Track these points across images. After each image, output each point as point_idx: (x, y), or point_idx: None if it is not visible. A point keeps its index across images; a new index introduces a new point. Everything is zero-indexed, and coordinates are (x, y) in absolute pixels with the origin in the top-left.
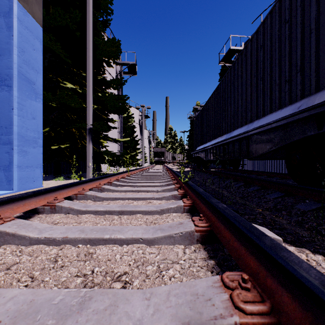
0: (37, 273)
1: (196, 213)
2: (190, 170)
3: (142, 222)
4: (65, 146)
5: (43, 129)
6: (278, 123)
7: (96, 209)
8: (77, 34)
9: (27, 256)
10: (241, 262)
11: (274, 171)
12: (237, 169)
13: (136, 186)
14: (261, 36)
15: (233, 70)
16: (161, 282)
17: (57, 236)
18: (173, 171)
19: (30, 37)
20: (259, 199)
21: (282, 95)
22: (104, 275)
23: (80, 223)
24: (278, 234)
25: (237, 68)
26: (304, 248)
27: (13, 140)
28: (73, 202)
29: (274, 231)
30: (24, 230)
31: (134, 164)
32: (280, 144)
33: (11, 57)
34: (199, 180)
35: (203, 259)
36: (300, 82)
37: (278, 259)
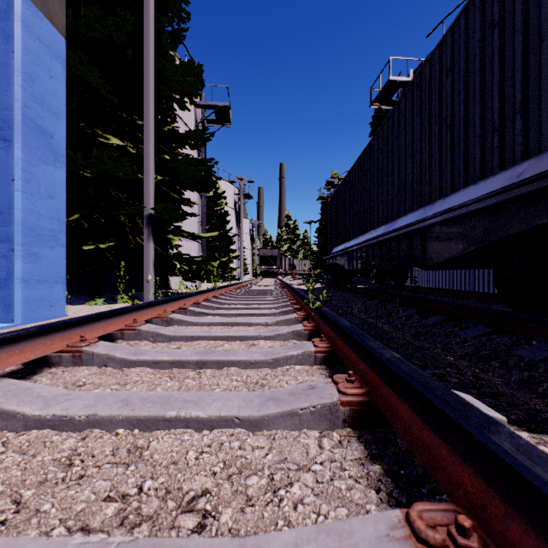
0: (29, 494)
1: (338, 365)
2: (321, 287)
3: (239, 383)
4: (107, 246)
5: (70, 217)
6: (480, 203)
7: (155, 358)
8: (128, 53)
9: (15, 455)
10: (442, 476)
11: (465, 289)
12: (402, 286)
13: (229, 315)
14: (448, 52)
15: (397, 113)
16: (277, 514)
17: (77, 414)
18: (293, 289)
19: (44, 56)
20: (447, 339)
21: (486, 154)
22: (163, 497)
23: (125, 384)
24: (492, 407)
25: (405, 110)
26: (546, 433)
27: (15, 234)
28: (114, 345)
29: (485, 401)
30: (15, 402)
31: (226, 276)
32: (484, 242)
33: (11, 89)
34: (338, 304)
35: (359, 462)
36: (521, 130)
37: (540, 487)
